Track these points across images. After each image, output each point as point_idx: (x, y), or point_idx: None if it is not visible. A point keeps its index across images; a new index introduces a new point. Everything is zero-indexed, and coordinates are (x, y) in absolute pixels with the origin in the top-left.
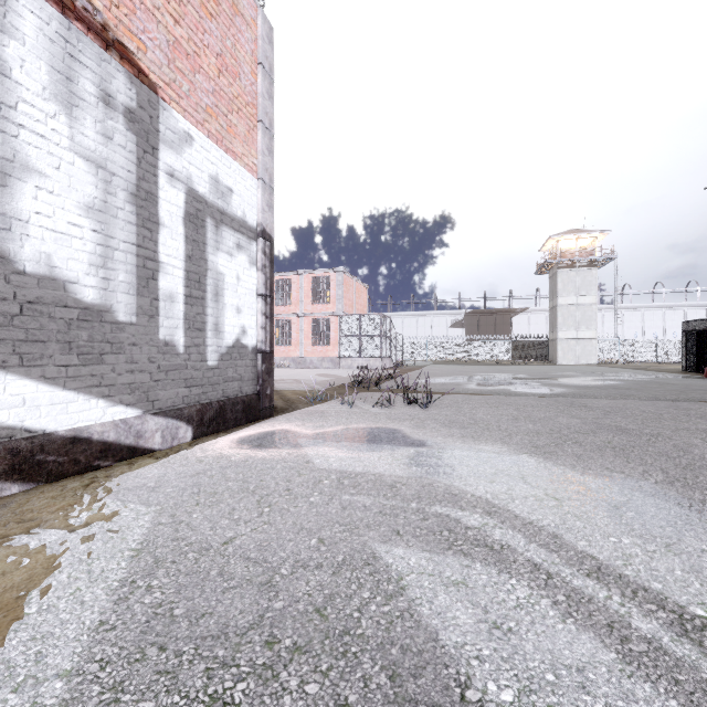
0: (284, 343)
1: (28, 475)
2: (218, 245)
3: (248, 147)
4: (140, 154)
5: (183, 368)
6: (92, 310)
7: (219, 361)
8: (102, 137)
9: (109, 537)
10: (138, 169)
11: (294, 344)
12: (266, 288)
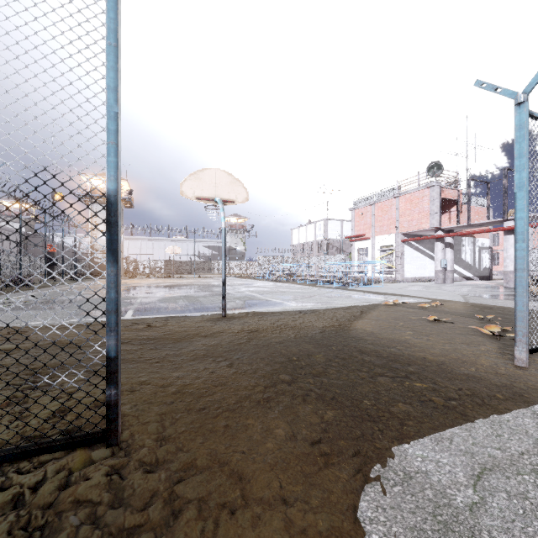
0: (494, 264)
1: (466, 279)
2: (482, 253)
3: (487, 234)
4: (473, 246)
5: (477, 271)
6: (470, 265)
7: (482, 270)
8: (470, 246)
9: (480, 281)
10: (473, 248)
11: (500, 264)
12: (490, 257)
